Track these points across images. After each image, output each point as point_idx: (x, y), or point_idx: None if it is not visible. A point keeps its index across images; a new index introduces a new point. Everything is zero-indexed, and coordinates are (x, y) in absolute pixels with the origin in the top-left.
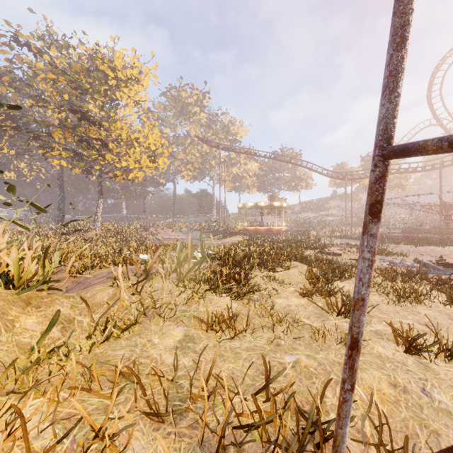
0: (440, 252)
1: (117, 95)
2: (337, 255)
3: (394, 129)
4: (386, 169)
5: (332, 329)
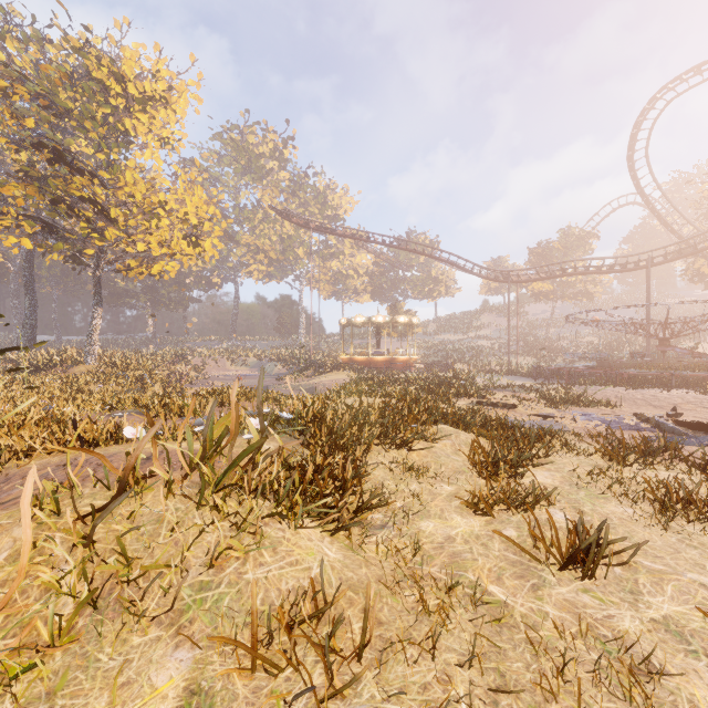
0: (667, 399)
1: (126, 124)
2: (508, 407)
3: None
4: None
5: (565, 621)
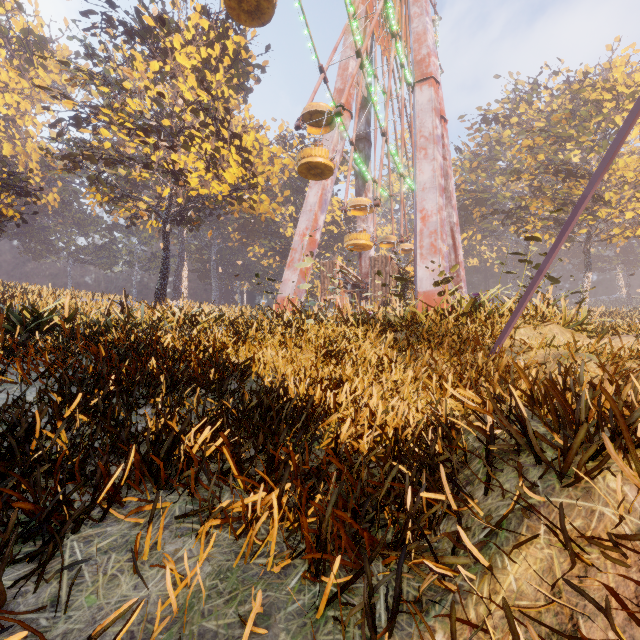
0: None
1: (616, 121)
2: None
3: None
4: None
5: None
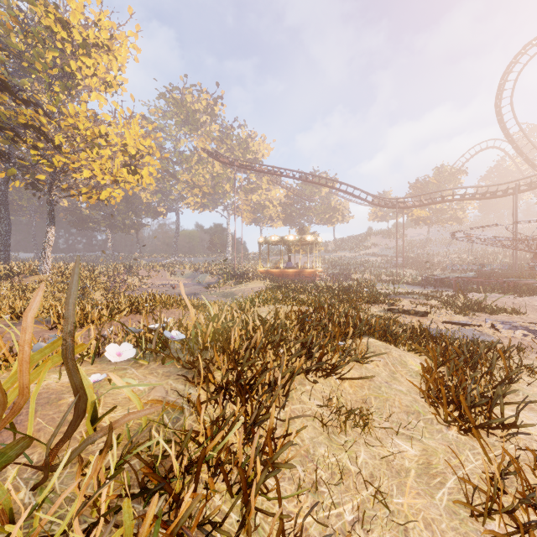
0: None
1: (72, 66)
2: (420, 314)
3: None
4: None
5: None
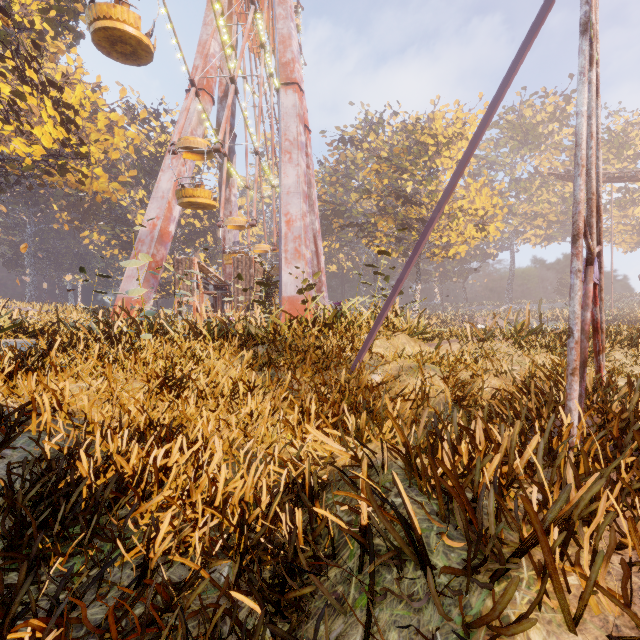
0: None
1: (437, 163)
2: None
3: (600, 239)
4: (600, 254)
5: None
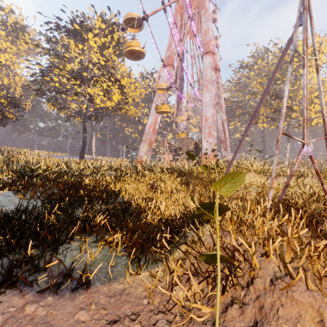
0: None
1: (299, 71)
2: None
3: (326, 133)
4: (326, 139)
5: None
